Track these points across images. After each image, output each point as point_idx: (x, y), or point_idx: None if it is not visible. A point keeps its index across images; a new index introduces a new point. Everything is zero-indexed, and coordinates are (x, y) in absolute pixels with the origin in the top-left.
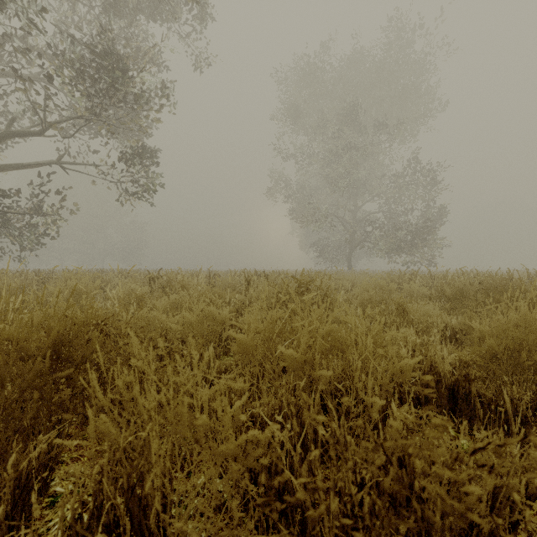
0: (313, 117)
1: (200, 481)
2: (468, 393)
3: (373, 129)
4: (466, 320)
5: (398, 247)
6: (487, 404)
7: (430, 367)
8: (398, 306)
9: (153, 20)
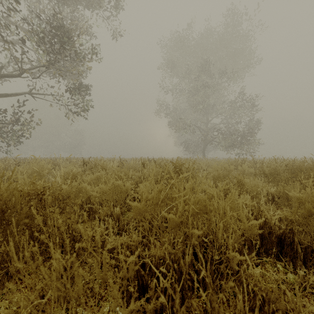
0: (182, 68)
1: (105, 309)
2: (292, 241)
3: (218, 74)
4: (282, 189)
5: (232, 144)
6: (304, 248)
7: (264, 222)
8: (237, 180)
9: (87, 8)
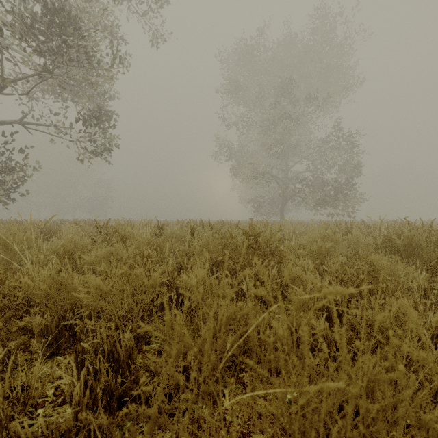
0: (251, 91)
1: None
2: None
3: (303, 100)
4: None
5: (323, 201)
6: None
7: None
8: (366, 263)
9: None
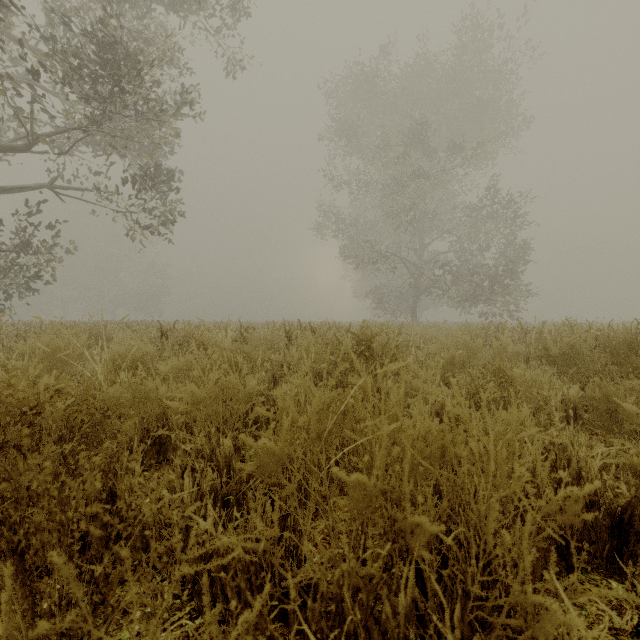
0: (370, 137)
1: None
2: None
3: (444, 150)
4: (597, 392)
5: (473, 294)
6: None
7: (577, 477)
8: (498, 372)
9: (172, 8)
